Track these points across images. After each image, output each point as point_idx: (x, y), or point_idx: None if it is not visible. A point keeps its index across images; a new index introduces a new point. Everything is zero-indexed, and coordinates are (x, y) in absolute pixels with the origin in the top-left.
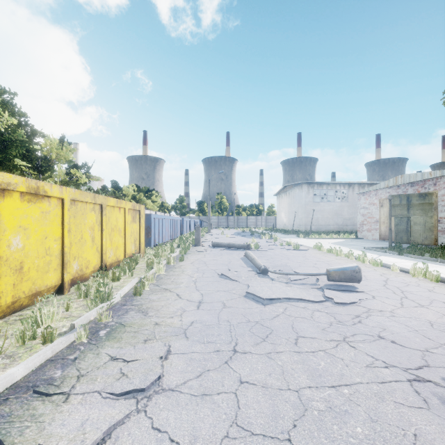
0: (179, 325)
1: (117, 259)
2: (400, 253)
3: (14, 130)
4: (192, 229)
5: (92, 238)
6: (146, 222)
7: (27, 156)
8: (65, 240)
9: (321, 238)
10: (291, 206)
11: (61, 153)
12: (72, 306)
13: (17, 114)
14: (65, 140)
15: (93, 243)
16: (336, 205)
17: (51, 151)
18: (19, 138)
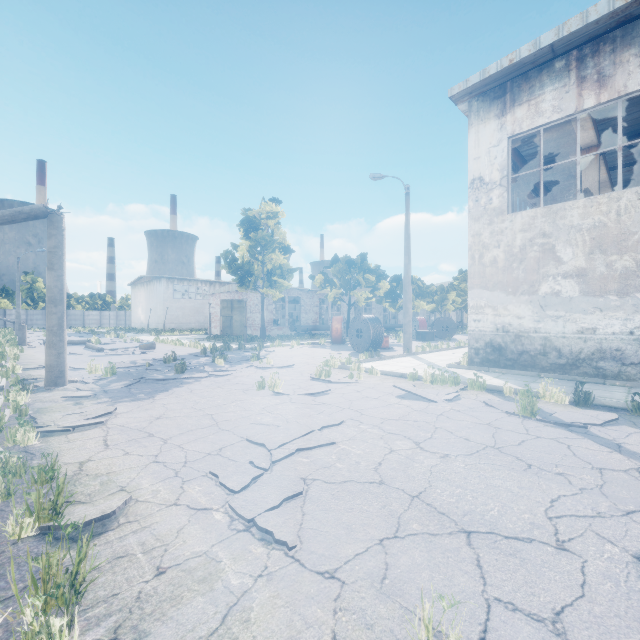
0: None
1: None
2: (209, 340)
3: None
4: None
5: None
6: None
7: None
8: None
9: (173, 335)
10: (150, 301)
11: None
12: None
13: None
14: None
15: None
16: (198, 302)
17: None
18: None
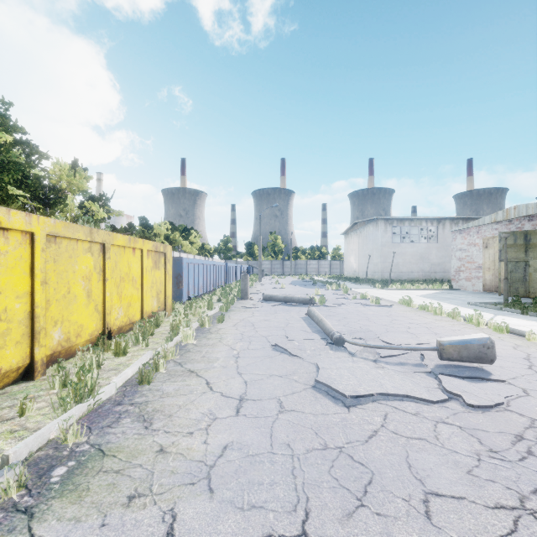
0: (201, 455)
1: (130, 320)
2: (524, 311)
3: (8, 149)
4: (239, 277)
5: (88, 291)
6: (176, 269)
7: (25, 183)
8: (35, 296)
9: (404, 288)
10: (363, 248)
11: (73, 181)
12: (31, 408)
13: (12, 129)
14: (78, 166)
15: (89, 299)
16: (421, 246)
17: (60, 179)
18: (13, 159)
